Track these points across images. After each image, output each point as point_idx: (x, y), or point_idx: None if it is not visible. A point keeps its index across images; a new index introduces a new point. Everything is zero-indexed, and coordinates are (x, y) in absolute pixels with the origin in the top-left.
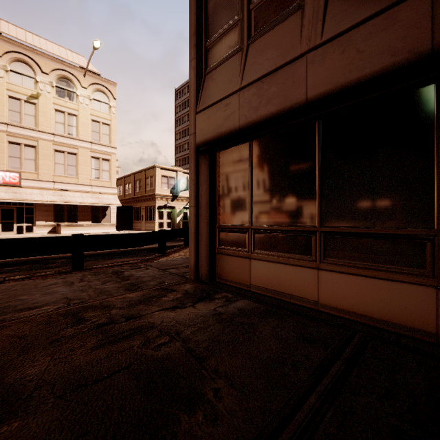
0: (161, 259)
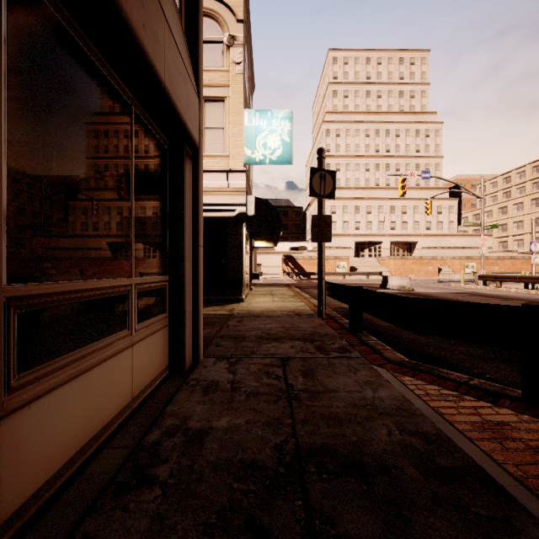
0: (405, 377)
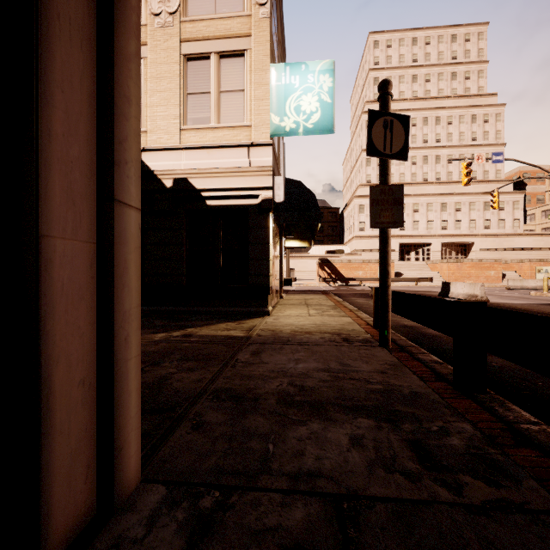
0: None
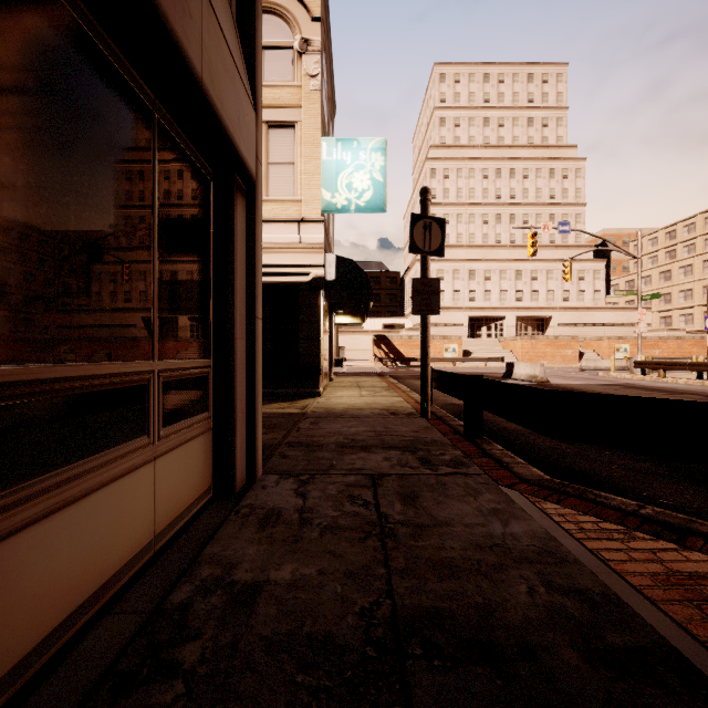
0: (547, 504)
